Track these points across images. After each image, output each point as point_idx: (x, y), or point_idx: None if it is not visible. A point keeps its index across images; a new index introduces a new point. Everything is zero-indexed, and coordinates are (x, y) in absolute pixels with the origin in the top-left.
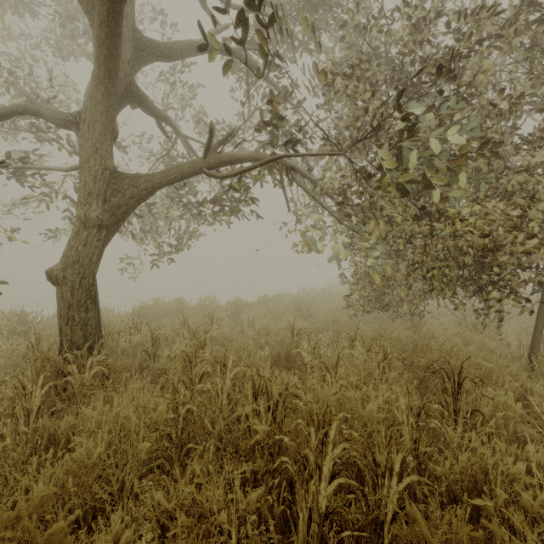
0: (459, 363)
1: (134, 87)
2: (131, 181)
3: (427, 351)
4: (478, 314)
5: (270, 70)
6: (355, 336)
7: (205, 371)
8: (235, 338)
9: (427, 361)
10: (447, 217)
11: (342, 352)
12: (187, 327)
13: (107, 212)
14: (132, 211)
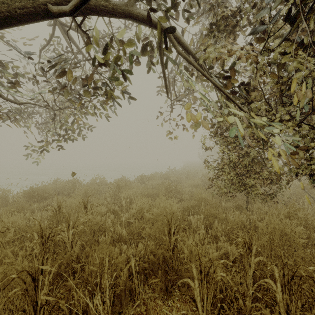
0: None
1: None
2: None
3: None
4: None
5: None
6: (251, 240)
7: None
8: (109, 225)
9: None
10: None
11: (221, 245)
12: (61, 214)
13: None
14: None
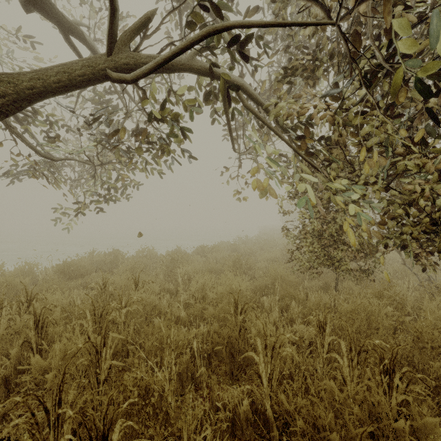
0: None
1: None
2: None
3: (437, 347)
4: None
5: None
6: (325, 318)
7: None
8: (165, 306)
9: (440, 365)
10: None
11: (297, 328)
12: (107, 292)
13: None
14: None
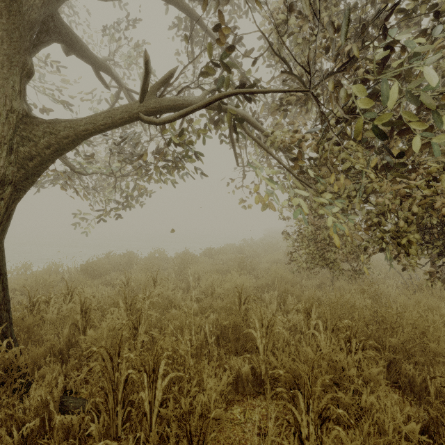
0: (442, 348)
1: (59, 22)
2: (46, 128)
3: (397, 328)
4: (432, 276)
5: (216, 4)
6: (311, 306)
7: (128, 377)
8: (179, 300)
9: (397, 341)
10: (431, 173)
11: (291, 318)
12: (129, 288)
13: (13, 165)
14: (49, 164)
